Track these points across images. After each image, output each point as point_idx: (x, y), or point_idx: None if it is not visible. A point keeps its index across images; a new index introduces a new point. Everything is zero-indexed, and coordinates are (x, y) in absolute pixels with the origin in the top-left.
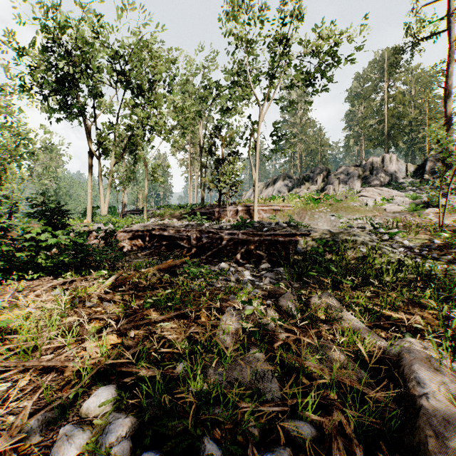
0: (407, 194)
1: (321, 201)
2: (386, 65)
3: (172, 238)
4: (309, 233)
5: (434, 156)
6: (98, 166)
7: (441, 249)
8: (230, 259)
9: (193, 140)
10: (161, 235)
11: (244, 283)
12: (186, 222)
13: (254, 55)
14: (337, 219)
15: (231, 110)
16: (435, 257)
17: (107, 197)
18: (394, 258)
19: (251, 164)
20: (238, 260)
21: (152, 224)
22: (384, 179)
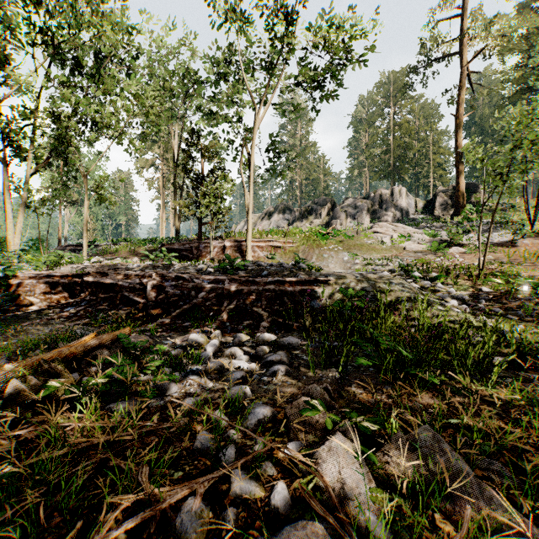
0: (426, 231)
1: (330, 237)
2: (392, 89)
3: (116, 287)
4: (328, 279)
5: (443, 191)
6: (4, 174)
7: (496, 299)
8: (210, 322)
9: (166, 155)
10: (98, 283)
11: (233, 381)
12: (148, 262)
13: (247, 41)
14: (352, 259)
15: (216, 115)
16: (501, 313)
17: (21, 222)
18: (449, 315)
19: (244, 185)
20: (223, 323)
21: (92, 265)
22: (394, 215)
